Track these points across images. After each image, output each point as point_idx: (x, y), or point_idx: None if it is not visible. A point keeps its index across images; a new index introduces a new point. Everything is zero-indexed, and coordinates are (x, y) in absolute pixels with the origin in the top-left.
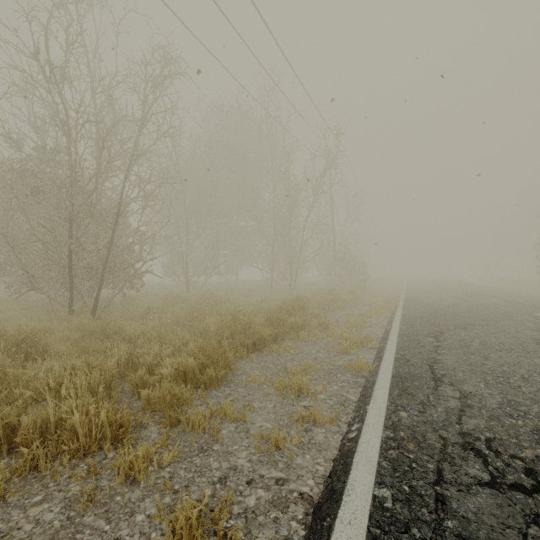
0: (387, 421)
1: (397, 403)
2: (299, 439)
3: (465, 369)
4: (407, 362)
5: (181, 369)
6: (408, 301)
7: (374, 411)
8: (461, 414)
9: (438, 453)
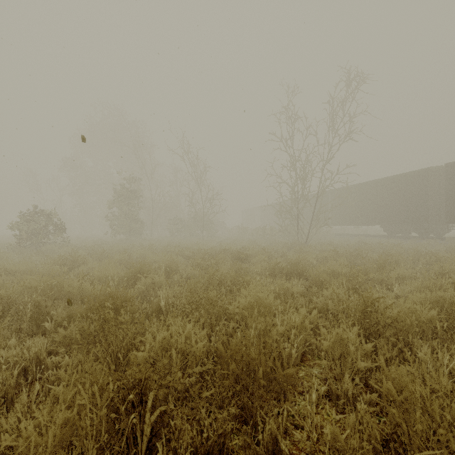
0: None
1: None
2: None
3: None
4: None
5: None
6: None
7: None
8: None
9: None
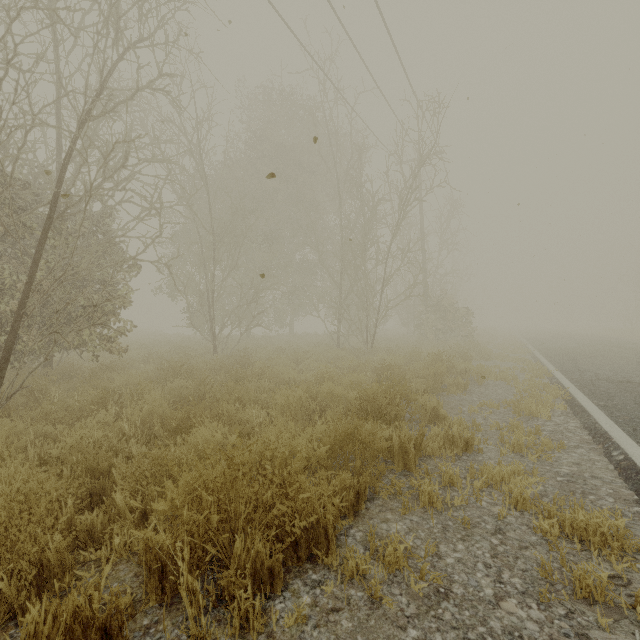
0: None
1: None
2: None
3: None
4: None
5: None
6: (570, 373)
7: None
8: None
9: None
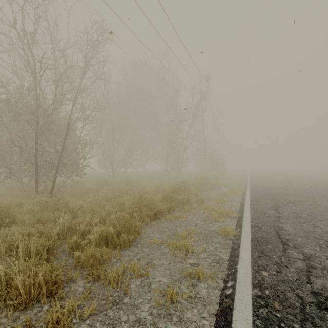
0: (254, 280)
1: (259, 263)
2: (188, 294)
3: (302, 235)
4: (259, 229)
5: (104, 234)
6: (253, 184)
7: (242, 270)
8: (308, 274)
9: (299, 312)
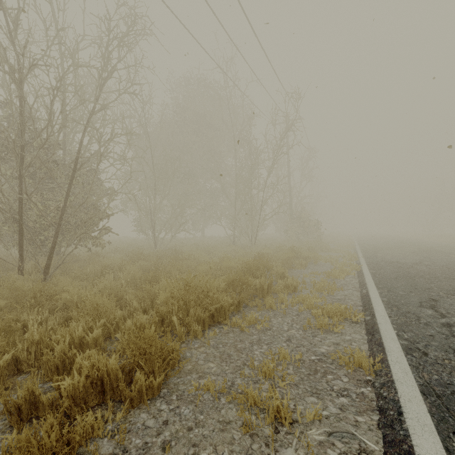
0: None
1: None
2: None
3: None
4: (425, 356)
5: (97, 374)
6: (369, 258)
7: None
8: None
9: None
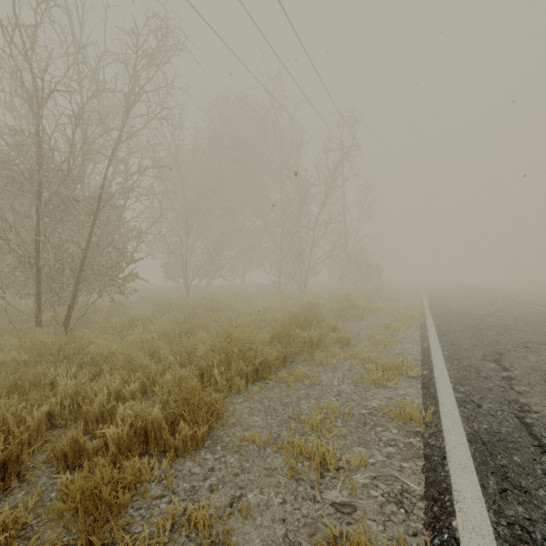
0: None
1: (509, 517)
2: None
3: None
4: (478, 408)
5: (140, 424)
6: (435, 308)
7: (472, 540)
8: None
9: None
